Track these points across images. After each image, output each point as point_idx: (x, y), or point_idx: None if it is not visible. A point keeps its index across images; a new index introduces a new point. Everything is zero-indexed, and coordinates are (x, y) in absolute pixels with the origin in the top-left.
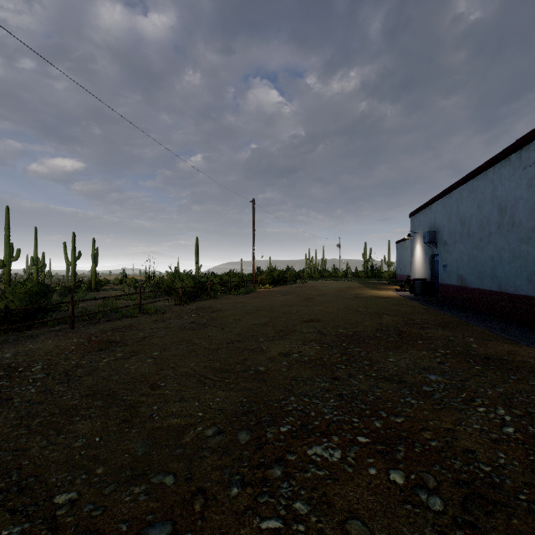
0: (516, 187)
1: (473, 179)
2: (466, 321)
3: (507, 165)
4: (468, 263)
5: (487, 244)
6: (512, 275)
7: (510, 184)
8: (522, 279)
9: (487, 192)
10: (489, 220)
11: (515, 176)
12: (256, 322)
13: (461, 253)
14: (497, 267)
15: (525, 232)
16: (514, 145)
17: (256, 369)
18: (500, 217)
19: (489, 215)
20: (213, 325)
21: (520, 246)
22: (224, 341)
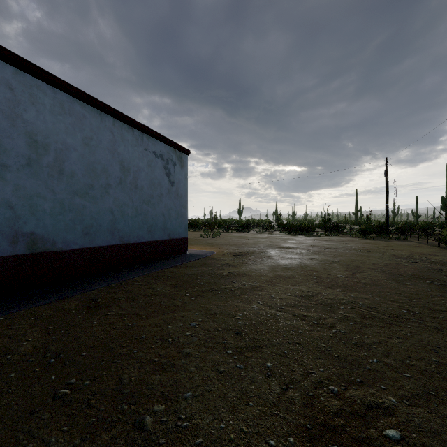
0: (139, 158)
1: (74, 98)
2: (173, 266)
3: (131, 134)
4: (59, 214)
5: (104, 195)
6: (135, 227)
7: (134, 151)
8: (144, 230)
9: (104, 138)
10: (107, 170)
11: (138, 149)
12: (366, 275)
13: (34, 195)
14: (120, 220)
15: (146, 196)
16: (142, 126)
17: (327, 256)
18: (123, 174)
19: (107, 164)
20: (412, 278)
21: (142, 205)
22: (361, 264)
